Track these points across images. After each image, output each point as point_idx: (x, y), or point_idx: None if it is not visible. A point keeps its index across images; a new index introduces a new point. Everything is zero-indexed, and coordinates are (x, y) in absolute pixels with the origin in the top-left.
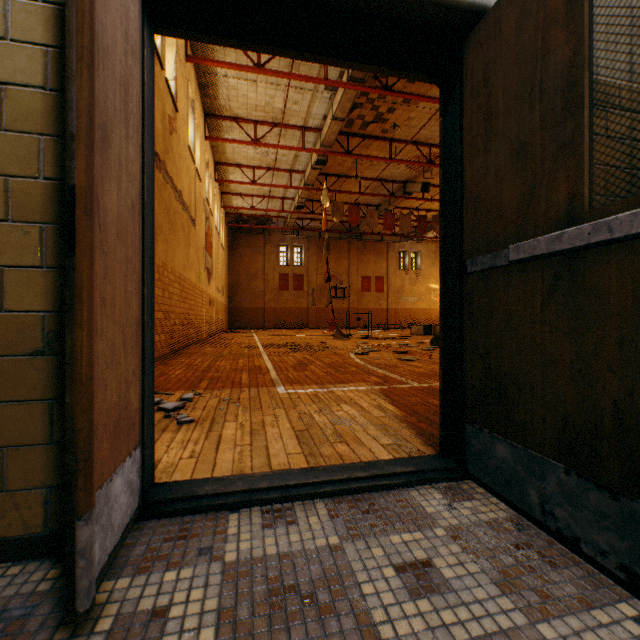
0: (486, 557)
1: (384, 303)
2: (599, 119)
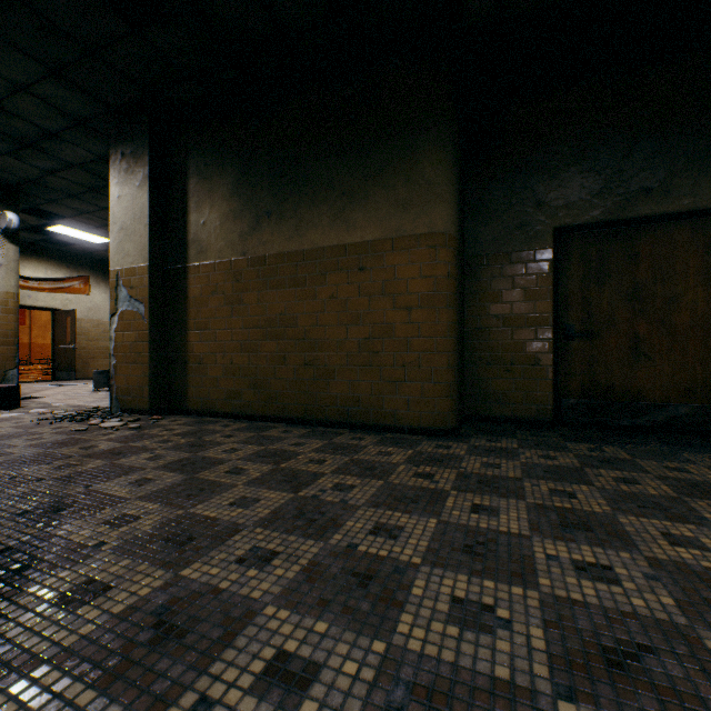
0: (55, 383)
1: (27, 337)
2: (83, 324)
